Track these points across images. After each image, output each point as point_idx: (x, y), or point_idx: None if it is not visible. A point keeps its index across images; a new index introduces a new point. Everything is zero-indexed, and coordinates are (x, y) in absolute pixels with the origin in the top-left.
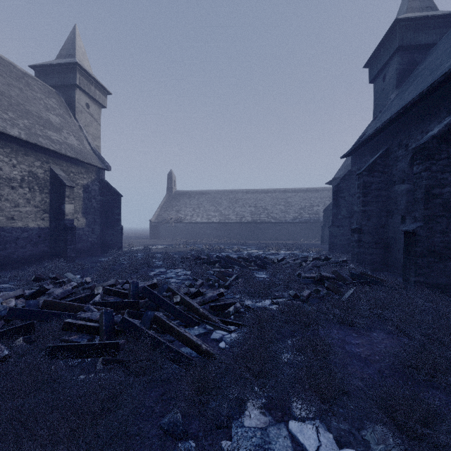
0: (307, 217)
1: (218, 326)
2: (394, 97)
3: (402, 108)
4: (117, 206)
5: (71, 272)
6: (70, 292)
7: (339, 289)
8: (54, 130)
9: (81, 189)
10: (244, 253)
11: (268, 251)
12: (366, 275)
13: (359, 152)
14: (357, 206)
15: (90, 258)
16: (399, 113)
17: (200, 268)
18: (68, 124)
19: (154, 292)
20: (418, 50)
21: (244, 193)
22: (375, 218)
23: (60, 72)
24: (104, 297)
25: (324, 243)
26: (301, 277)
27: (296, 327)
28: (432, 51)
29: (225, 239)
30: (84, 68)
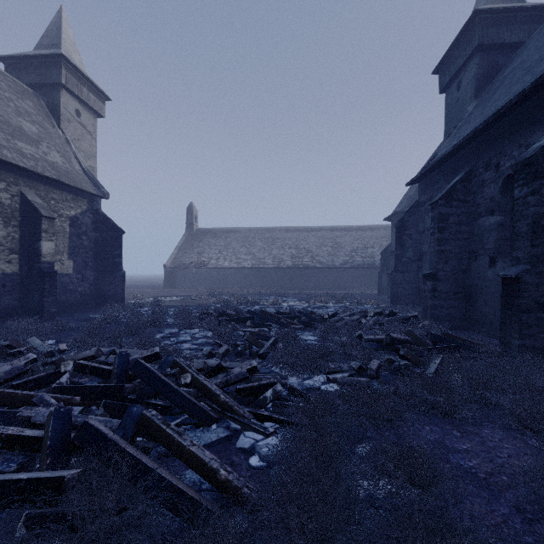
0: (360, 261)
1: (249, 425)
2: (473, 109)
3: (492, 114)
4: (117, 245)
5: (42, 335)
6: (20, 371)
7: (420, 359)
8: (28, 142)
9: (66, 223)
10: (284, 306)
11: (314, 303)
12: (451, 336)
13: (429, 177)
14: (431, 245)
15: (79, 314)
16: (488, 122)
17: (225, 327)
18: (49, 135)
19: (151, 368)
20: (501, 50)
21: (282, 231)
22: (455, 260)
23: (40, 66)
24: (75, 376)
25: (382, 293)
26: (364, 340)
27: (368, 423)
28: (520, 50)
29: (259, 288)
30: (72, 62)
